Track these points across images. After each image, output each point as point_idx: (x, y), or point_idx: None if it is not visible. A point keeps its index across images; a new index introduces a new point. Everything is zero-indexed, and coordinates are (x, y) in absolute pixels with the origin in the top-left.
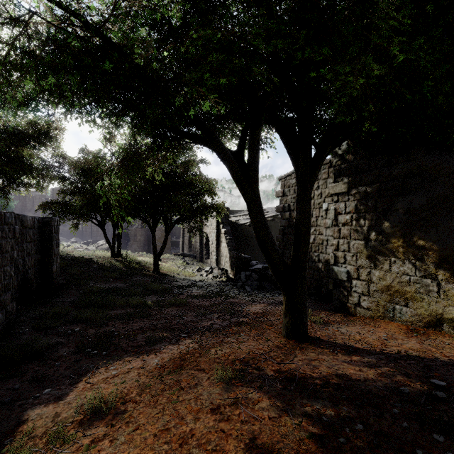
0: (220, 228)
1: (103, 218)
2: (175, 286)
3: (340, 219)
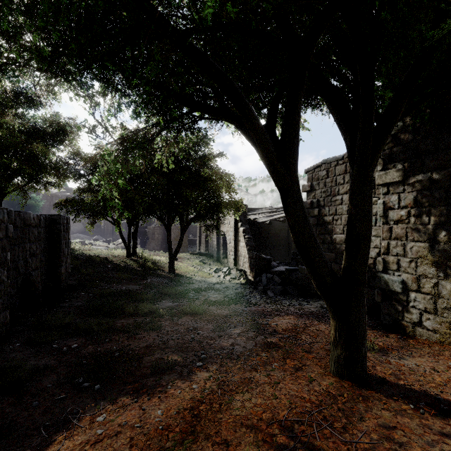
0: (239, 226)
1: (119, 216)
2: (191, 289)
3: (392, 215)
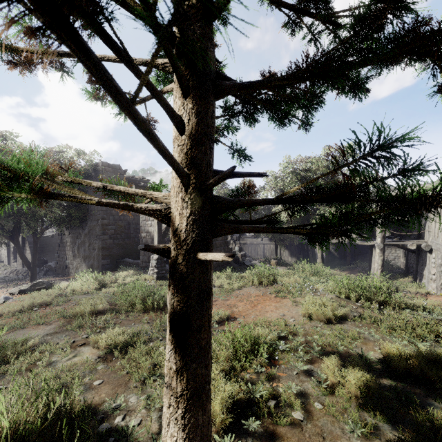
0: (26, 240)
1: None
2: None
3: (68, 244)
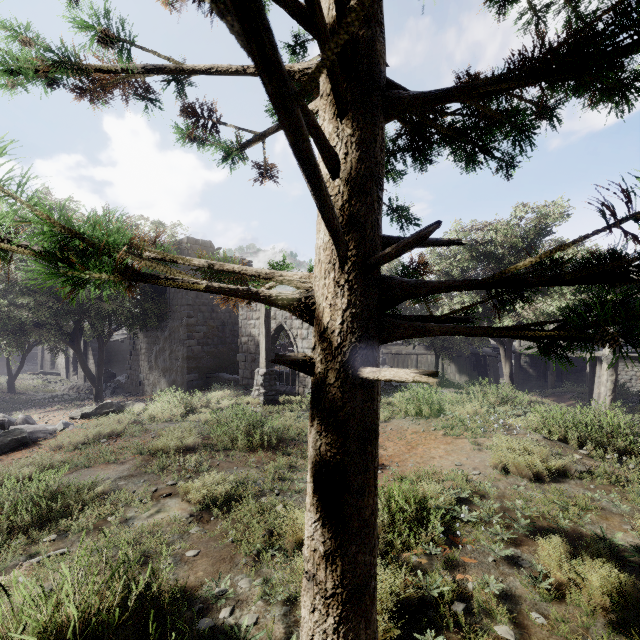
0: (89, 346)
1: None
2: (36, 399)
3: (142, 352)
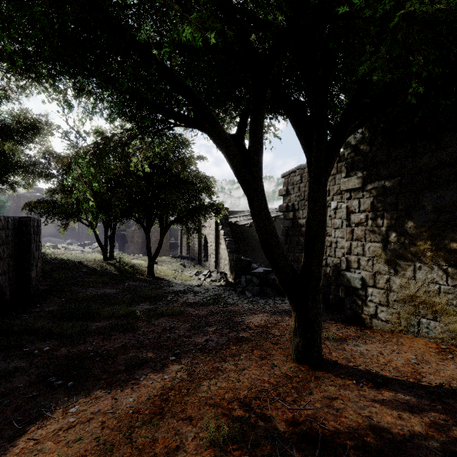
0: (219, 229)
1: (95, 218)
2: (170, 291)
3: (353, 218)
